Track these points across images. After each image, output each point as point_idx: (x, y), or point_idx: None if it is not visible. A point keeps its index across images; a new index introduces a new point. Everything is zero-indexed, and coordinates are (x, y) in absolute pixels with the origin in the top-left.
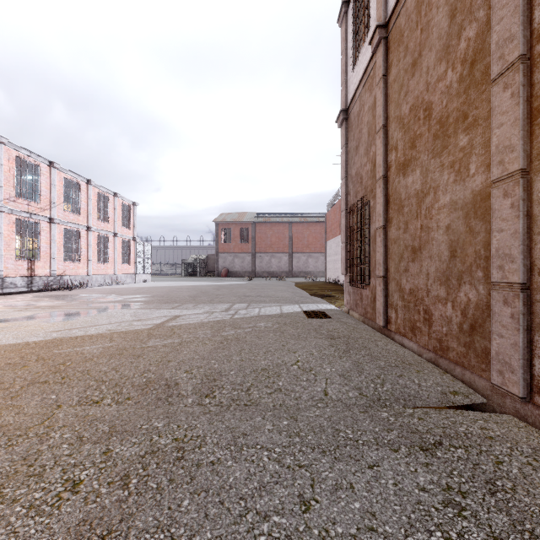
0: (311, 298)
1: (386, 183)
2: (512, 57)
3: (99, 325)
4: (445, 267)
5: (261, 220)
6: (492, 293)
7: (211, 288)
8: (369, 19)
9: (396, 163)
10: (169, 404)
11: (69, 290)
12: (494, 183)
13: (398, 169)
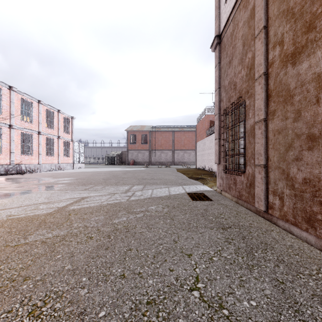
0: (190, 180)
1: (267, 80)
2: None
3: (7, 208)
4: None
5: (154, 130)
6: None
7: (120, 173)
8: None
9: (281, 56)
10: None
11: (22, 174)
12: None
13: (285, 61)
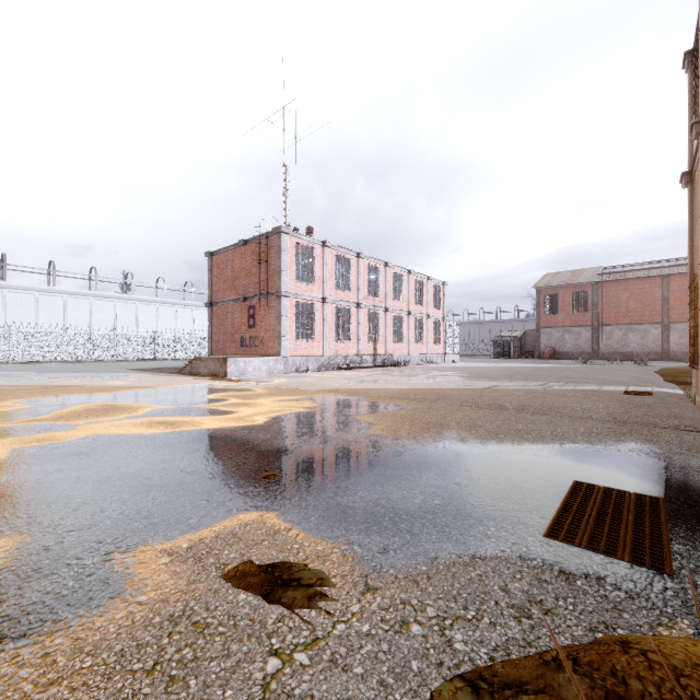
0: (657, 383)
1: None
2: None
3: (446, 385)
4: None
5: (608, 278)
6: None
7: (527, 370)
8: None
9: None
10: (502, 410)
11: (399, 367)
12: None
13: None
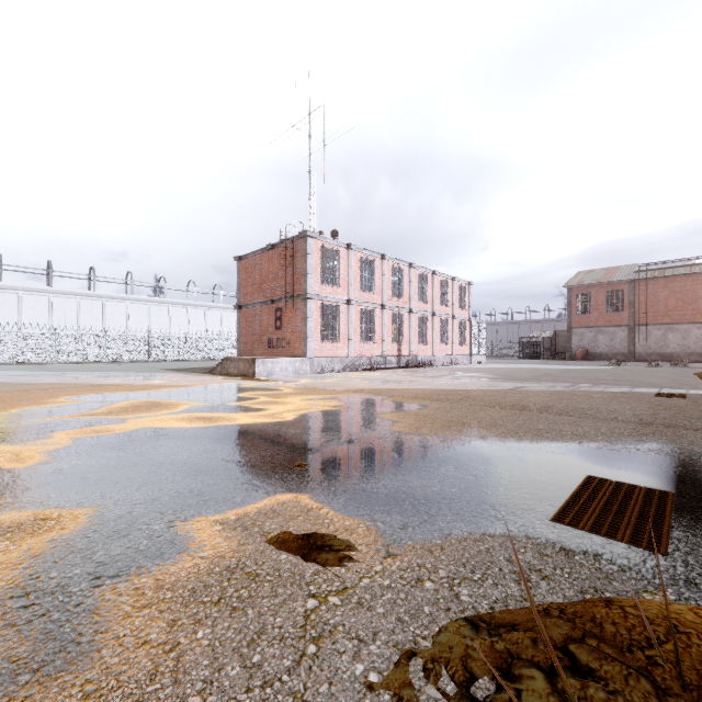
0: (694, 385)
1: None
2: None
3: (470, 386)
4: None
5: (645, 276)
6: None
7: (556, 372)
8: None
9: None
10: (525, 411)
11: (423, 368)
12: None
13: None
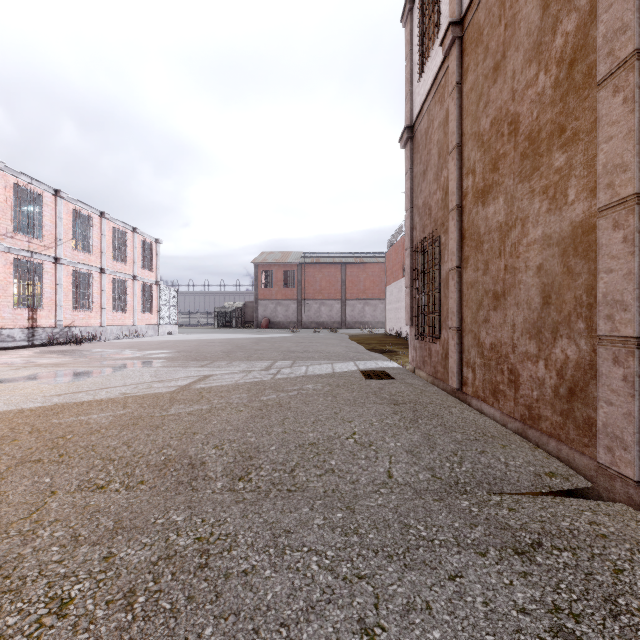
0: (369, 354)
1: (461, 214)
2: (625, 53)
3: (112, 387)
4: (536, 316)
5: (308, 261)
6: (598, 349)
7: (249, 342)
8: (440, 17)
9: (473, 189)
10: (192, 490)
11: (78, 344)
12: (601, 212)
13: (476, 197)
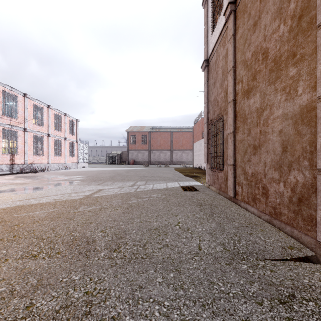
0: (185, 177)
1: (235, 104)
2: None
3: (49, 196)
4: (279, 158)
5: (154, 130)
6: (317, 176)
7: (123, 172)
8: (223, 1)
9: (241, 90)
10: (87, 257)
11: (36, 173)
12: (319, 98)
13: (243, 94)
